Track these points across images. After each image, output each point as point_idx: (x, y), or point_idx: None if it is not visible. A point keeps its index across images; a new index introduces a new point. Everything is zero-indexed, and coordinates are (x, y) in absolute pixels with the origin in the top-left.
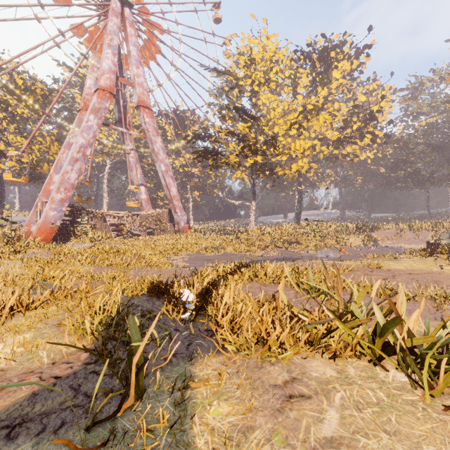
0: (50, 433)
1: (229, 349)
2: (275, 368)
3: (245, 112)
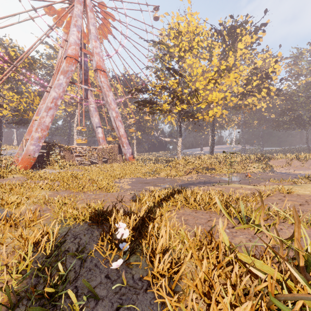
0: None
1: None
2: None
3: (175, 70)
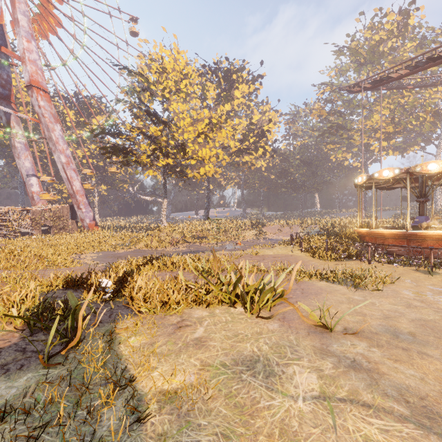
0: (15, 371)
1: (142, 311)
2: (173, 317)
3: (157, 117)
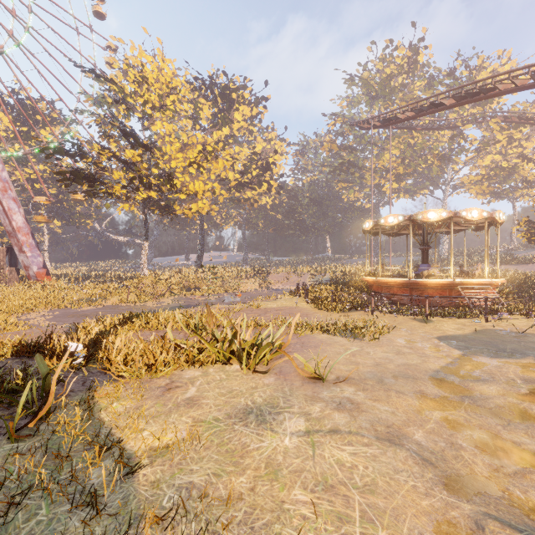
0: None
1: (124, 375)
2: (161, 380)
3: (136, 138)
